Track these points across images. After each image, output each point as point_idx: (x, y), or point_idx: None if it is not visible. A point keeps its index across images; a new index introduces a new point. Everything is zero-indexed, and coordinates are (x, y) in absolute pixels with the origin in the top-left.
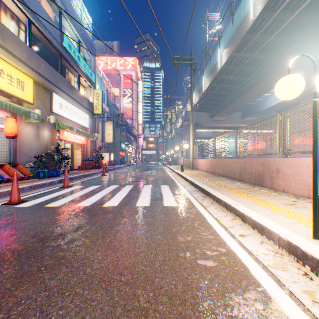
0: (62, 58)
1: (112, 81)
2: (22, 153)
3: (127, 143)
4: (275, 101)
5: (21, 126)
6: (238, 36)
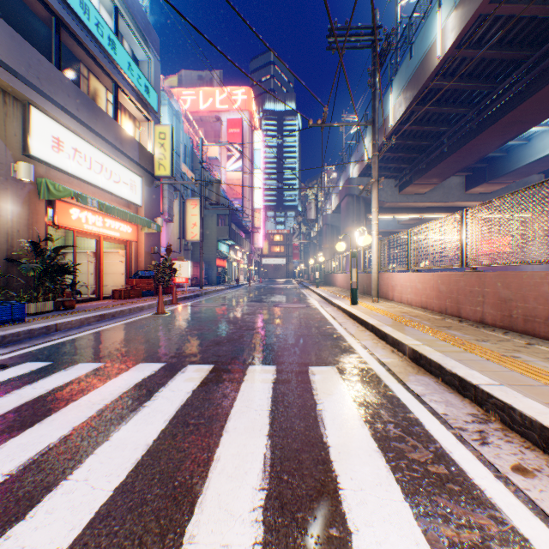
0: (60, 28)
1: (207, 133)
2: None
3: (232, 243)
4: None
5: None
6: None
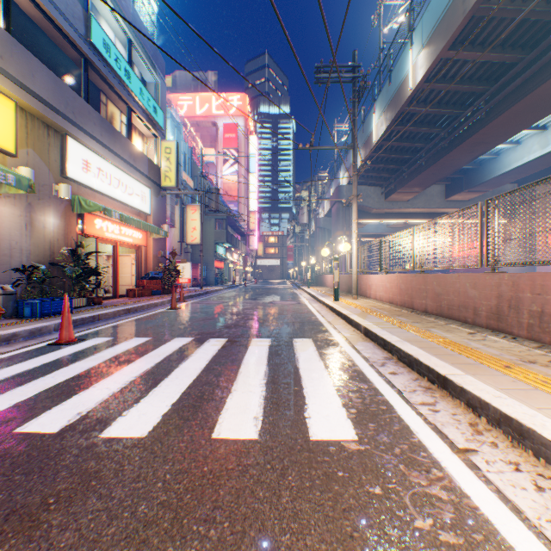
0: (88, 67)
1: (203, 137)
2: None
3: (229, 245)
4: (520, 160)
5: None
6: (457, 10)
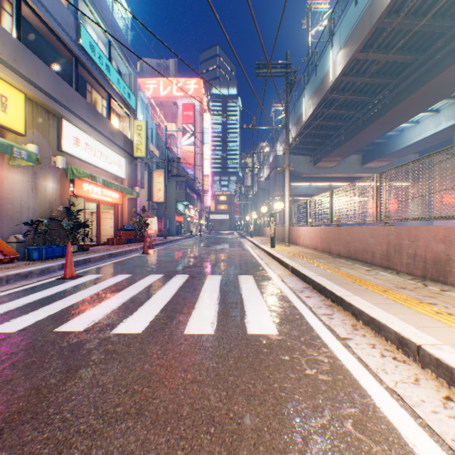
0: (78, 64)
1: (166, 114)
2: (3, 217)
3: (187, 203)
4: (419, 136)
5: (1, 171)
6: (366, 23)
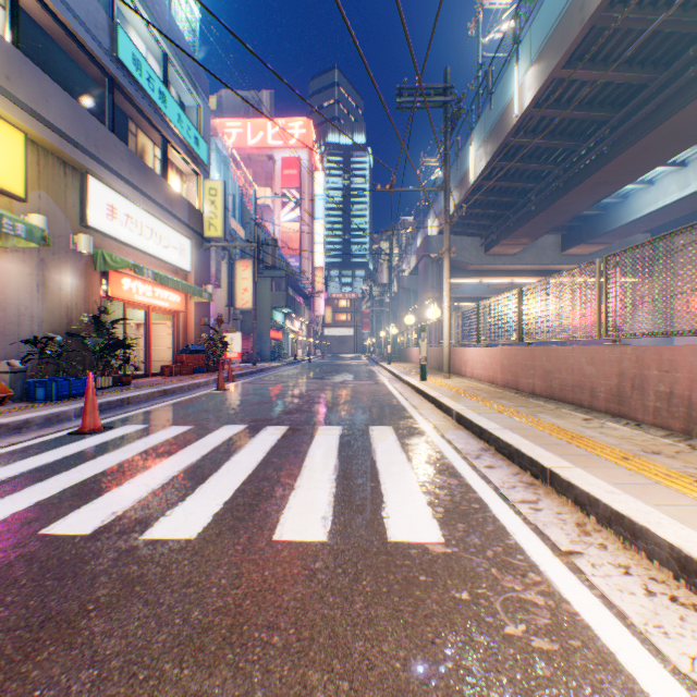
0: (114, 89)
1: (256, 174)
2: None
3: (289, 311)
4: (653, 204)
5: None
6: (574, 19)
